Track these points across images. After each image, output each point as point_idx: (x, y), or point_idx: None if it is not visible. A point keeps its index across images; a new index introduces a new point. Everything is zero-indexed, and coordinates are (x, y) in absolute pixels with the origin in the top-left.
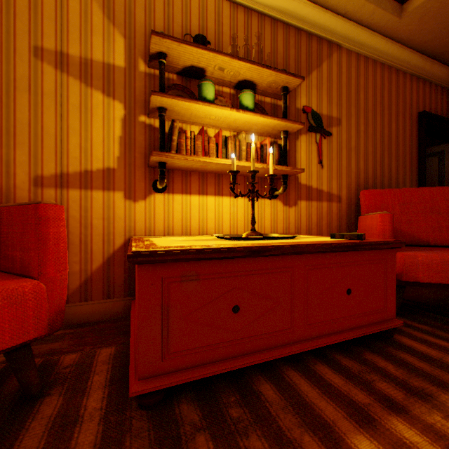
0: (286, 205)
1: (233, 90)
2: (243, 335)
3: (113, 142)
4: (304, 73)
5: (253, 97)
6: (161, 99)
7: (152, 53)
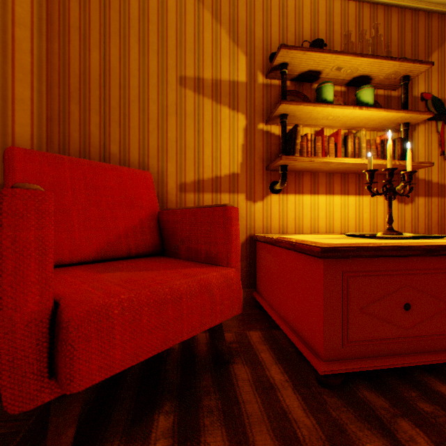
0: (401, 202)
1: (343, 88)
2: (413, 333)
3: (236, 150)
4: (422, 56)
5: (373, 92)
6: (287, 107)
7: (274, 65)
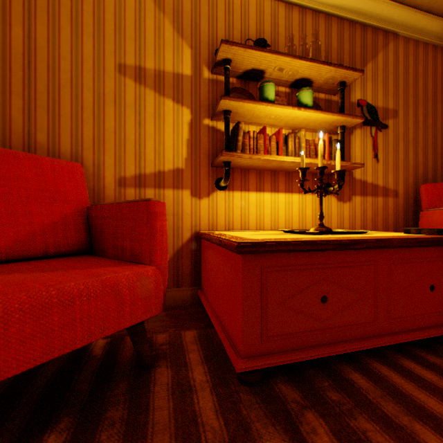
0: (340, 200)
1: (288, 89)
2: (330, 325)
3: (181, 145)
4: (359, 66)
5: (312, 95)
6: (229, 103)
7: (218, 60)
